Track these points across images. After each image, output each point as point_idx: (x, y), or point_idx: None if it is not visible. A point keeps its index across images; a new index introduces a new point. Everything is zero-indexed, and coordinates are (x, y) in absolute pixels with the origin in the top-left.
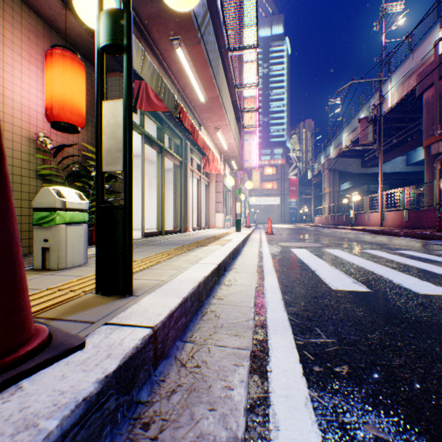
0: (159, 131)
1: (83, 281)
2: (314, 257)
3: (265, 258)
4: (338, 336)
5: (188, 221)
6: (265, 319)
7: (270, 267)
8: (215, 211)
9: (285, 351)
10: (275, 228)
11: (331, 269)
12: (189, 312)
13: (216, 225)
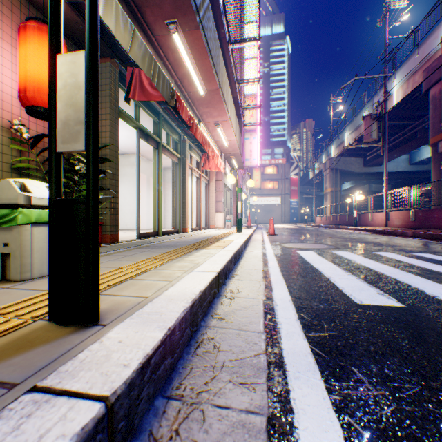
0: (155, 126)
1: (41, 299)
2: (324, 261)
3: (270, 262)
4: (388, 385)
5: (187, 221)
6: (281, 352)
7: (277, 273)
8: (215, 211)
9: (319, 417)
10: (277, 229)
11: (347, 276)
12: (177, 346)
13: (216, 225)
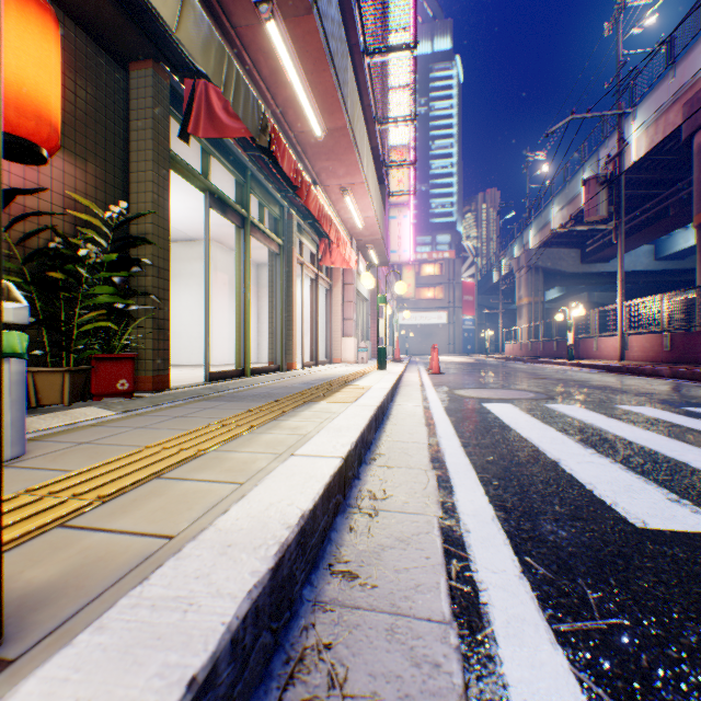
0: (239, 189)
1: None
2: (538, 424)
3: (440, 426)
4: None
5: (295, 351)
6: (505, 698)
7: (456, 451)
8: (341, 334)
9: None
10: (442, 363)
11: (591, 457)
12: None
13: (343, 358)
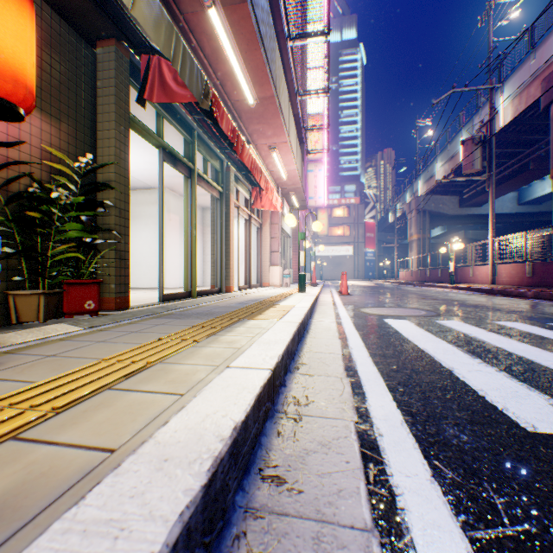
0: (187, 146)
1: None
2: (431, 337)
3: (351, 339)
4: None
5: (232, 277)
6: None
7: (366, 360)
8: (269, 264)
9: None
10: (350, 287)
11: (479, 366)
12: None
13: (271, 282)
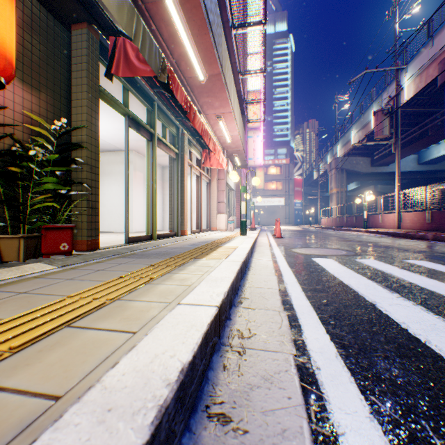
0: (149, 115)
1: None
2: (353, 274)
3: (285, 275)
4: None
5: (186, 223)
6: None
7: (299, 295)
8: (217, 212)
9: None
10: (282, 231)
11: (398, 300)
12: None
13: (218, 227)
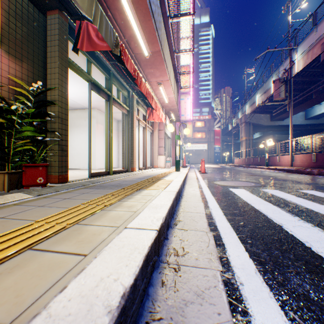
0: (107, 81)
1: None
2: (262, 201)
3: (210, 202)
4: None
5: (135, 162)
6: None
7: (222, 218)
8: (158, 154)
9: None
10: (205, 168)
11: (299, 222)
12: None
13: (159, 165)
